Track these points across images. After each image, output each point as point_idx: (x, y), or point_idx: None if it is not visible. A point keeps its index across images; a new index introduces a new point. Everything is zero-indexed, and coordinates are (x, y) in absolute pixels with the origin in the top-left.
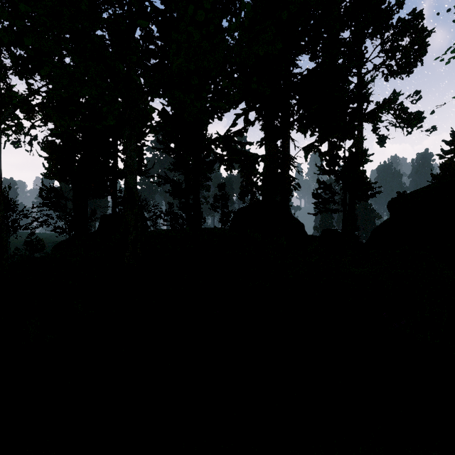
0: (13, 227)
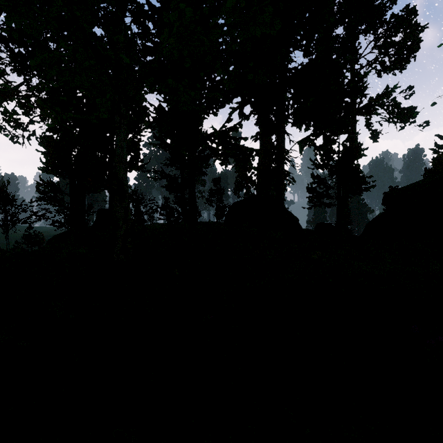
0: (11, 221)
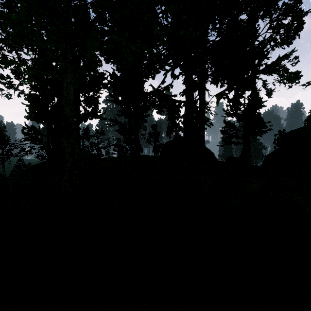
0: (6, 155)
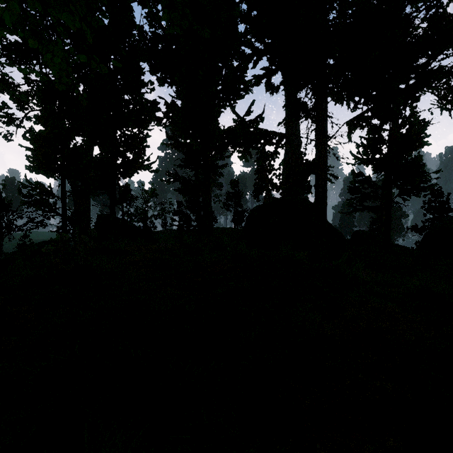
0: (6, 229)
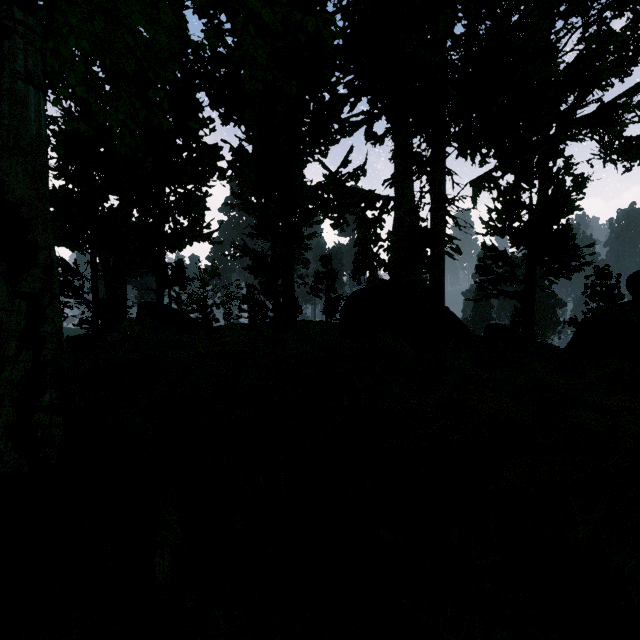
0: None
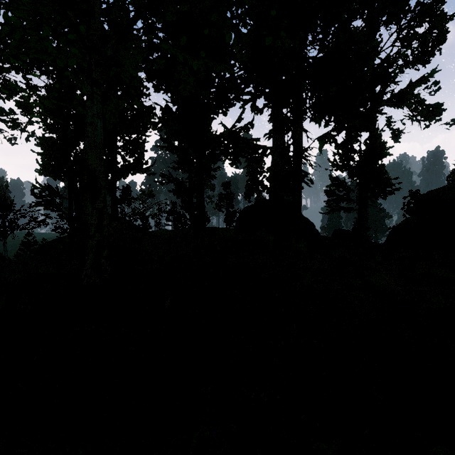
0: (10, 227)
